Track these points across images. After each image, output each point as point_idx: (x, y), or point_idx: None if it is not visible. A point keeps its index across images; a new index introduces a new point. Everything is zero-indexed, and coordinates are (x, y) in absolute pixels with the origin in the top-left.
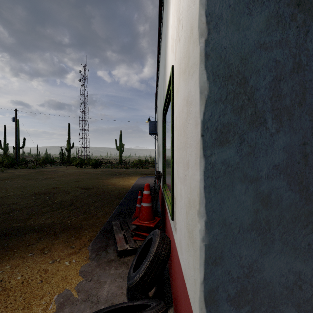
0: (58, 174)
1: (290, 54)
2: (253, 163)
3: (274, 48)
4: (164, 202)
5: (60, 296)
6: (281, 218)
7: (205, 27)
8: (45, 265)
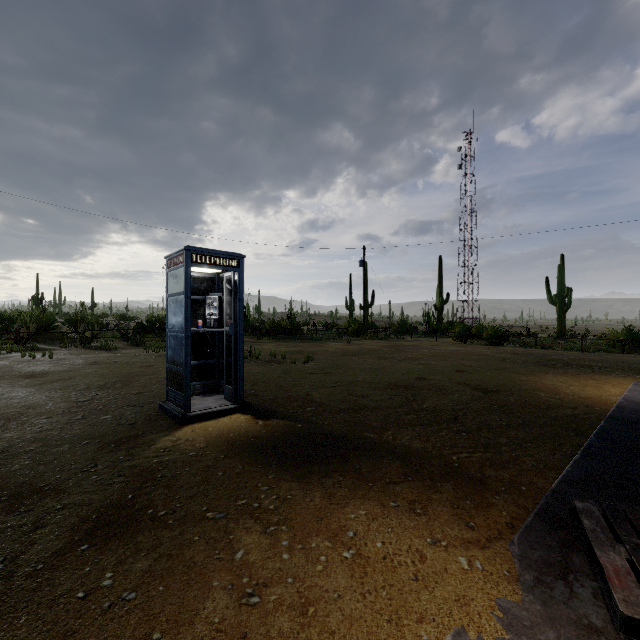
0: (423, 353)
1: None
2: None
3: None
4: None
5: None
6: None
7: None
8: (419, 541)
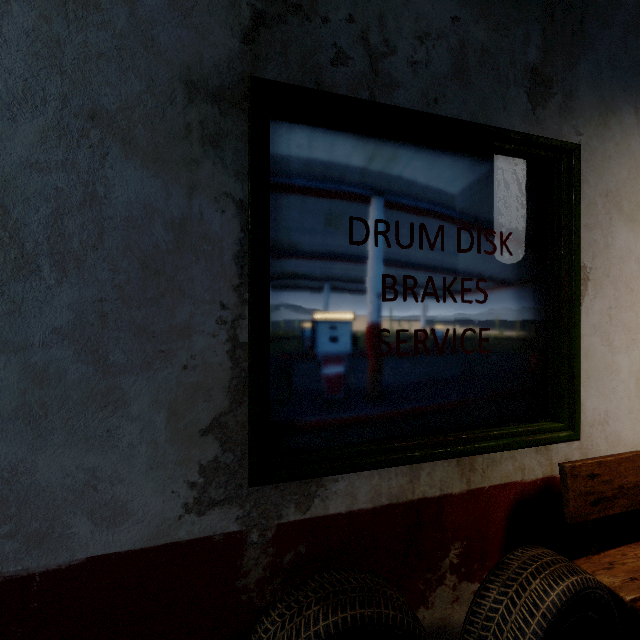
0: None
1: (80, 181)
2: (19, 325)
3: (54, 170)
4: None
5: None
6: (66, 399)
7: None
8: None
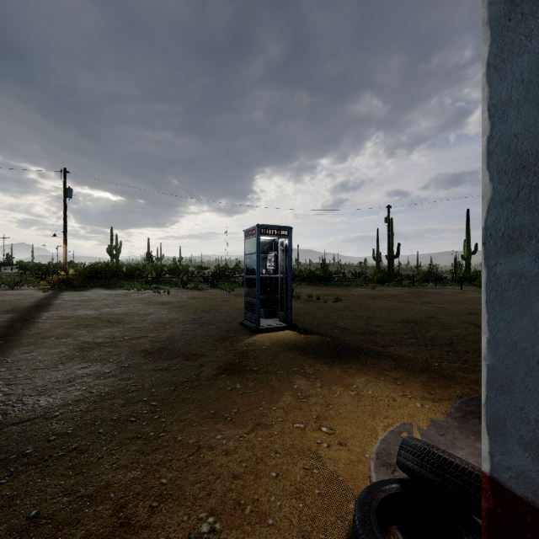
0: (442, 298)
1: None
2: None
3: None
4: None
5: (402, 427)
6: None
7: (488, 122)
8: (394, 394)
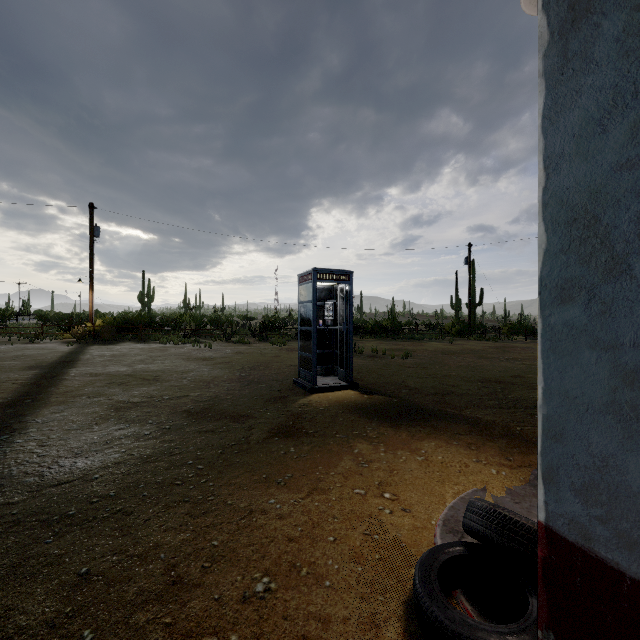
0: (532, 354)
1: None
2: (609, 325)
3: None
4: None
5: (474, 494)
6: None
7: (543, 174)
8: (467, 459)
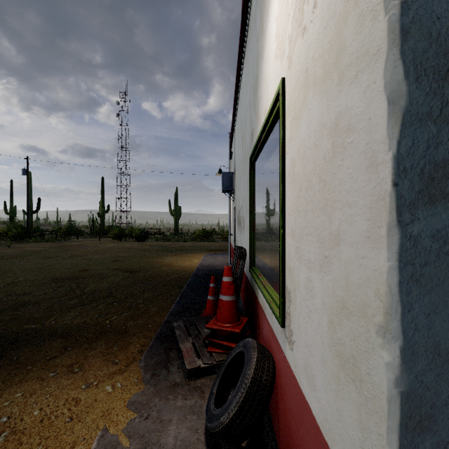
0: (88, 250)
1: None
2: None
3: None
4: (254, 294)
5: (102, 445)
6: None
7: None
8: (75, 391)
